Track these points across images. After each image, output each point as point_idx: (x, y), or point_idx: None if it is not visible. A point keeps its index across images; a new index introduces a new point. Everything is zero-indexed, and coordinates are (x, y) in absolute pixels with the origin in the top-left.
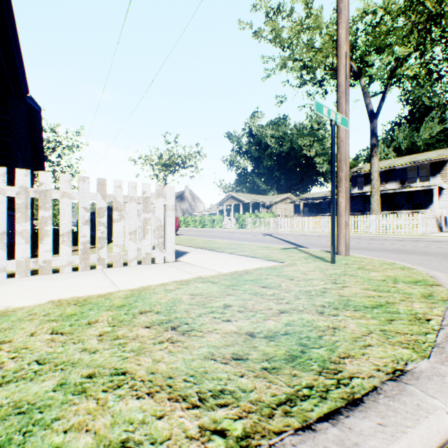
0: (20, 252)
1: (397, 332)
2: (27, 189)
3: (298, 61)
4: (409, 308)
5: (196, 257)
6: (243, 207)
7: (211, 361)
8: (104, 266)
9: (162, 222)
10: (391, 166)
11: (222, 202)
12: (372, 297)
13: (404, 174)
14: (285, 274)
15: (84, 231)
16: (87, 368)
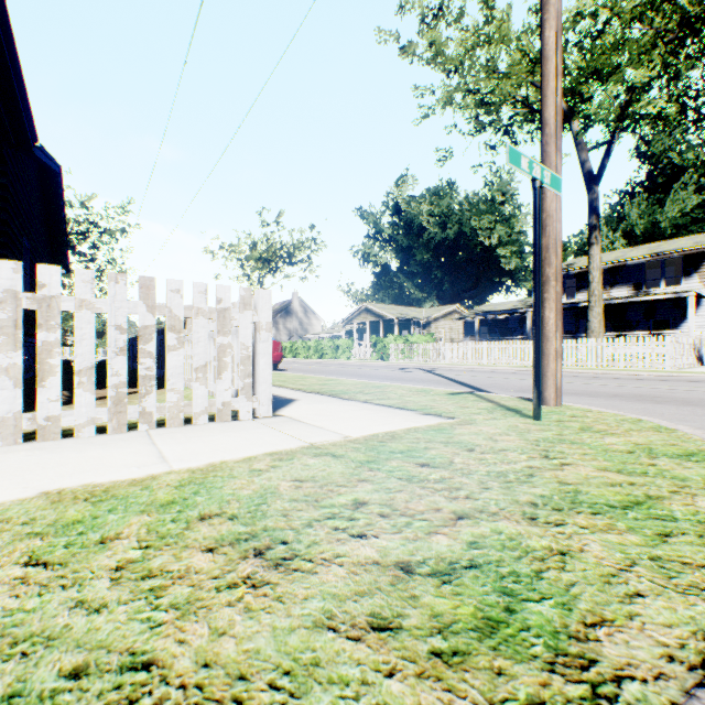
0: (5, 402)
1: (683, 562)
2: (17, 294)
3: (472, 93)
4: (691, 508)
5: (307, 409)
6: (385, 326)
7: (328, 634)
8: (151, 425)
9: (251, 351)
10: (620, 260)
11: (351, 318)
12: (617, 485)
13: (641, 274)
14: (459, 440)
15: (116, 366)
16: (74, 652)
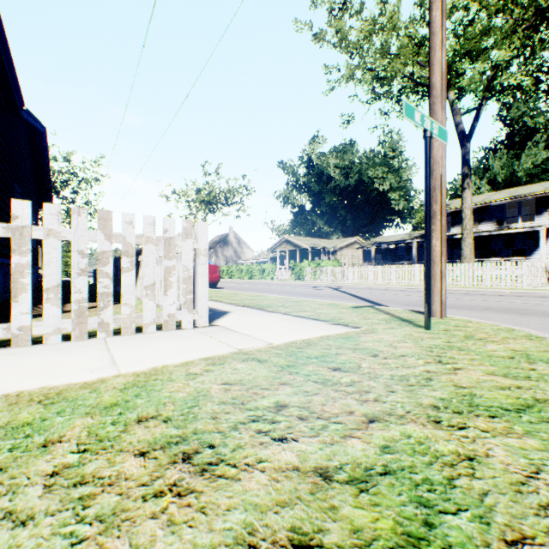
0: None
1: None
2: None
3: (369, 70)
4: None
5: (238, 320)
6: (301, 254)
7: None
8: (108, 333)
9: (191, 273)
10: (486, 202)
11: (274, 248)
12: (507, 388)
13: (502, 212)
14: (365, 347)
15: (79, 284)
16: None
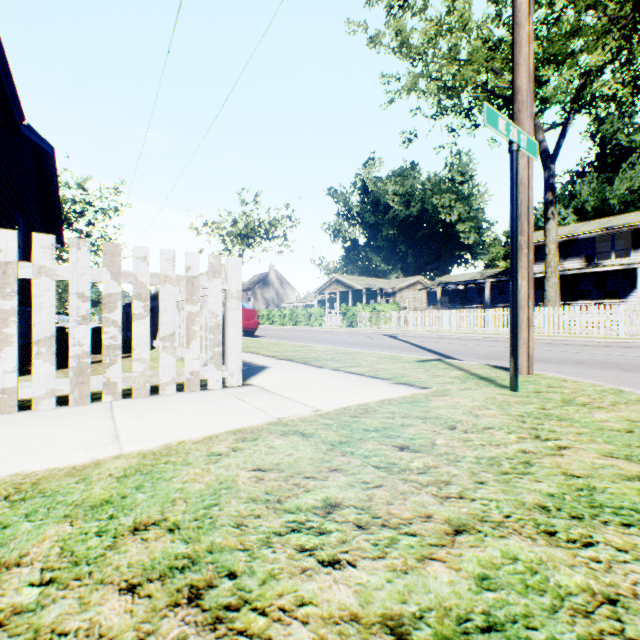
0: None
1: None
2: None
3: (435, 80)
4: None
5: (278, 378)
6: (354, 296)
7: None
8: (116, 396)
9: (220, 320)
10: (572, 234)
11: (322, 289)
12: (635, 478)
13: (592, 247)
14: (437, 415)
15: (78, 335)
16: None
